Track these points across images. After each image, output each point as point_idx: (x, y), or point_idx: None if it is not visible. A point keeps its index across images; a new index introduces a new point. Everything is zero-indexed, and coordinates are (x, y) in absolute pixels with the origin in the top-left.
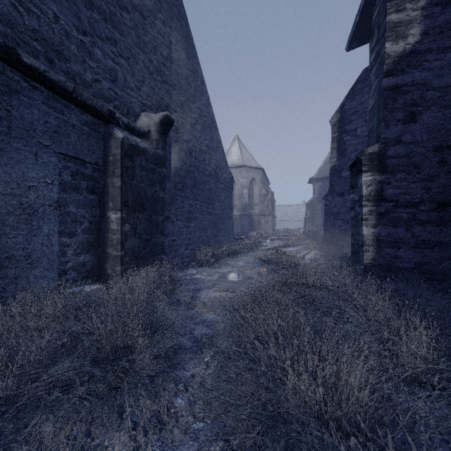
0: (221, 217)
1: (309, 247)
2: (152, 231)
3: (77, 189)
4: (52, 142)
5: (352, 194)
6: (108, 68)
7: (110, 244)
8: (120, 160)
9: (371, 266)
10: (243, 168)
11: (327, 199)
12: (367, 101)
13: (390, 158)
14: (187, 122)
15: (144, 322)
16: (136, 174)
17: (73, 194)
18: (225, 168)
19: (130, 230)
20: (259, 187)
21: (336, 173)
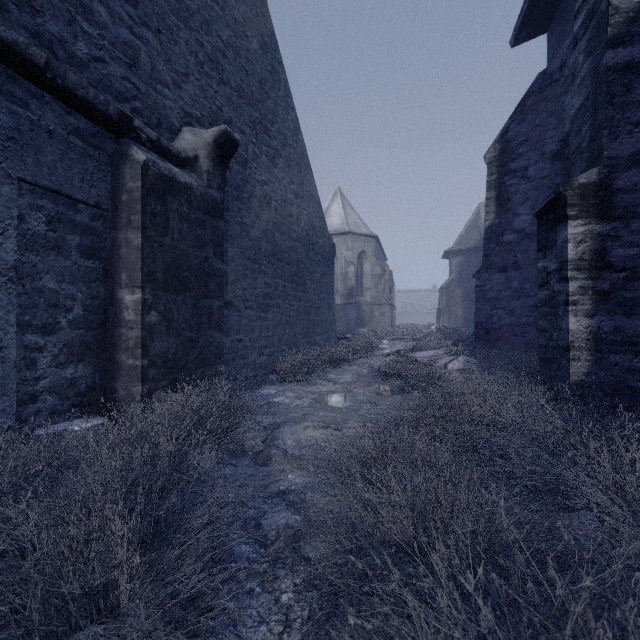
0: (316, 305)
1: (453, 352)
2: (201, 325)
3: (59, 247)
4: (3, 157)
5: (543, 260)
6: (120, 41)
7: (124, 347)
8: (141, 199)
9: (583, 385)
10: (348, 235)
11: (480, 278)
12: (545, 122)
13: (620, 192)
14: (263, 153)
15: (144, 522)
16: (171, 226)
17: (51, 256)
18: (323, 229)
19: (159, 322)
20: (372, 264)
21: (494, 236)
